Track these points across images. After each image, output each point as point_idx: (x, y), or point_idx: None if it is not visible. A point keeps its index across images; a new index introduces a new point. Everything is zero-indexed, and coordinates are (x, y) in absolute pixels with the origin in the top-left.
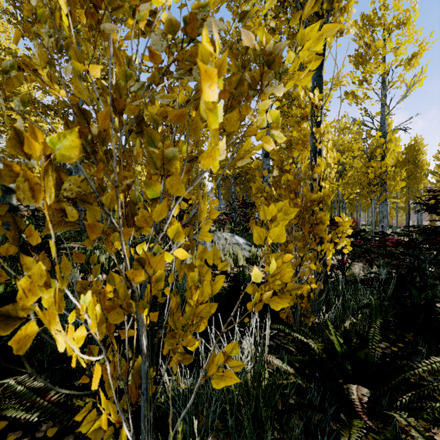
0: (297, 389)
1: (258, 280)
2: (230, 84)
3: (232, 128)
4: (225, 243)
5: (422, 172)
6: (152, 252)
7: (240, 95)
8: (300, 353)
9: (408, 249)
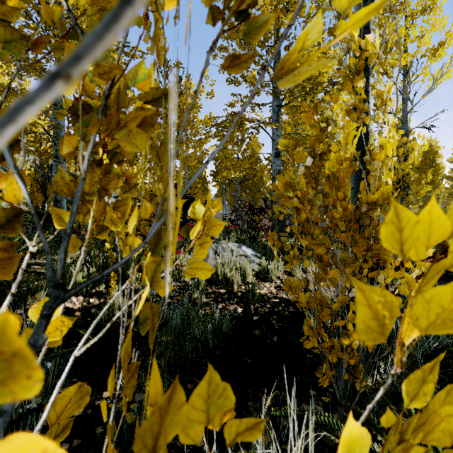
0: None
1: None
2: None
3: None
4: (231, 255)
5: (438, 177)
6: None
7: None
8: None
9: None
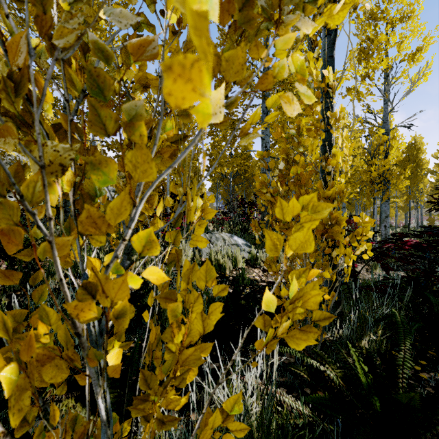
0: (314, 434)
1: (271, 309)
2: (232, 2)
3: (235, 76)
4: (224, 244)
5: (422, 172)
6: (107, 273)
7: (247, 22)
8: (314, 379)
9: (425, 252)
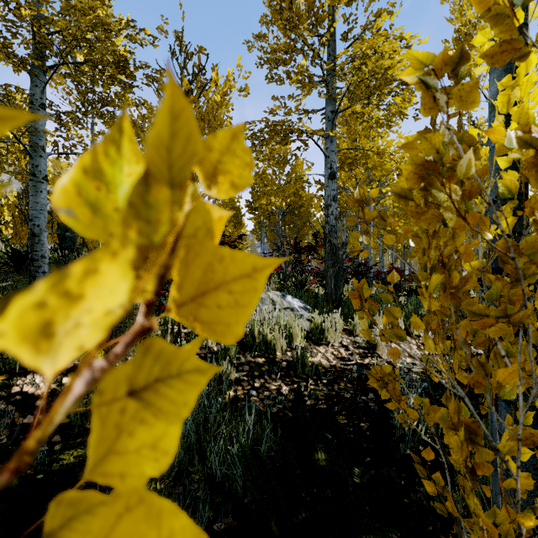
0: None
1: None
2: None
3: None
4: (272, 308)
5: None
6: None
7: None
8: None
9: None
